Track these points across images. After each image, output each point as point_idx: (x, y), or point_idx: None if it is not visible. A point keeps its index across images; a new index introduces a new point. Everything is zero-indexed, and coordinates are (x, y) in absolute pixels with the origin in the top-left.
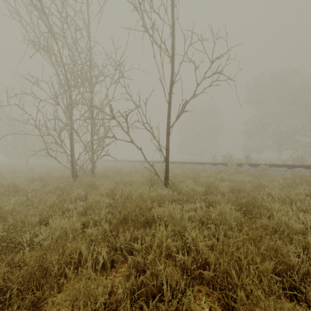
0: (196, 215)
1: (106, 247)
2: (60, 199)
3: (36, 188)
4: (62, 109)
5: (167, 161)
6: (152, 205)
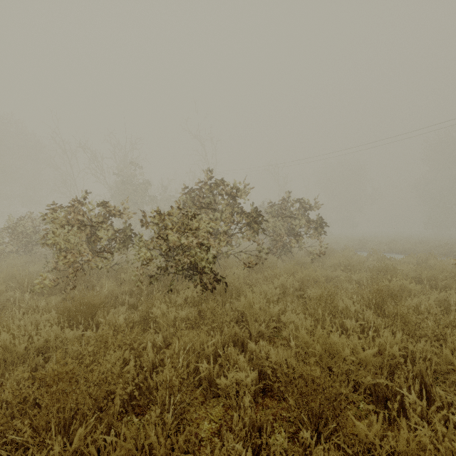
0: None
1: None
2: None
3: None
4: None
5: None
6: None
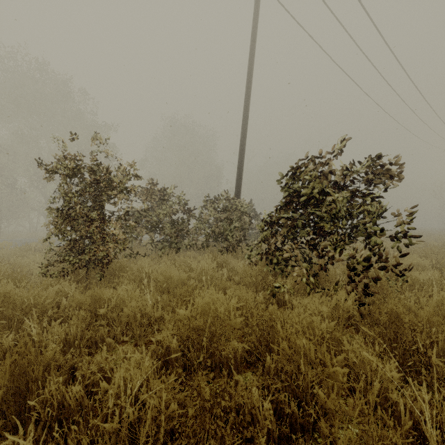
0: None
1: None
2: None
3: None
4: None
5: None
6: None
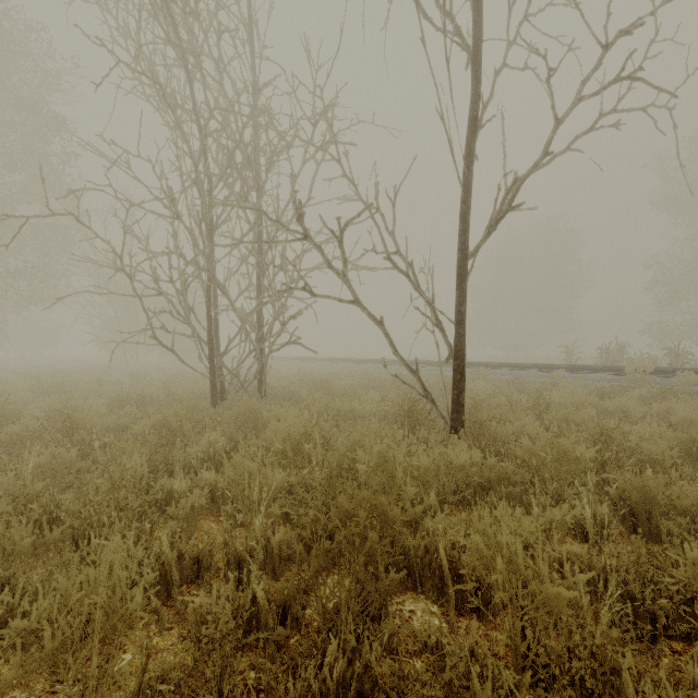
0: (606, 567)
1: None
2: (158, 462)
3: (122, 424)
4: (186, 228)
5: (459, 356)
6: (420, 499)
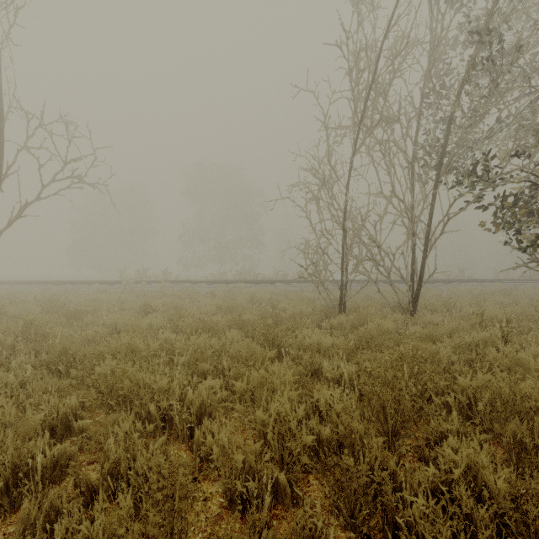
0: None
1: None
2: None
3: None
4: None
5: None
6: None
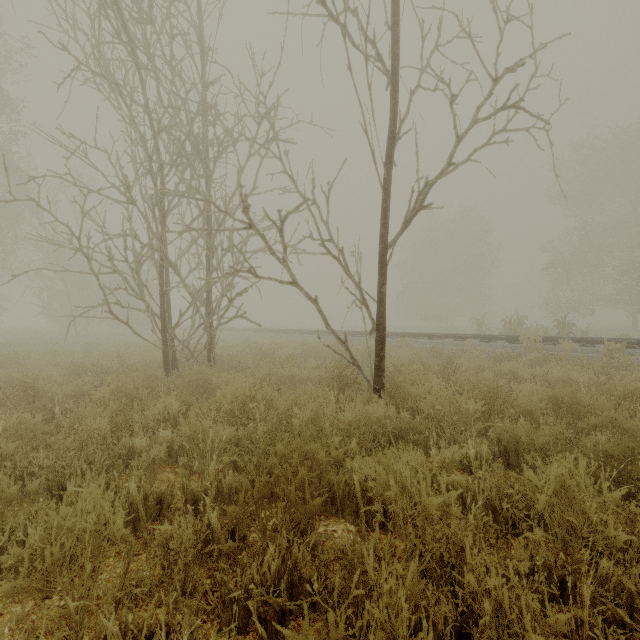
0: (476, 488)
1: (185, 633)
2: (119, 424)
3: (80, 392)
4: (141, 213)
5: (380, 329)
6: (344, 446)
